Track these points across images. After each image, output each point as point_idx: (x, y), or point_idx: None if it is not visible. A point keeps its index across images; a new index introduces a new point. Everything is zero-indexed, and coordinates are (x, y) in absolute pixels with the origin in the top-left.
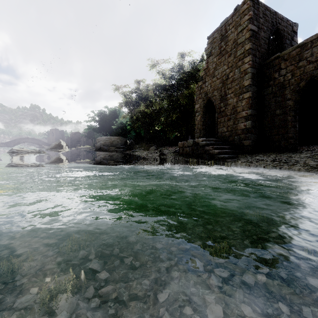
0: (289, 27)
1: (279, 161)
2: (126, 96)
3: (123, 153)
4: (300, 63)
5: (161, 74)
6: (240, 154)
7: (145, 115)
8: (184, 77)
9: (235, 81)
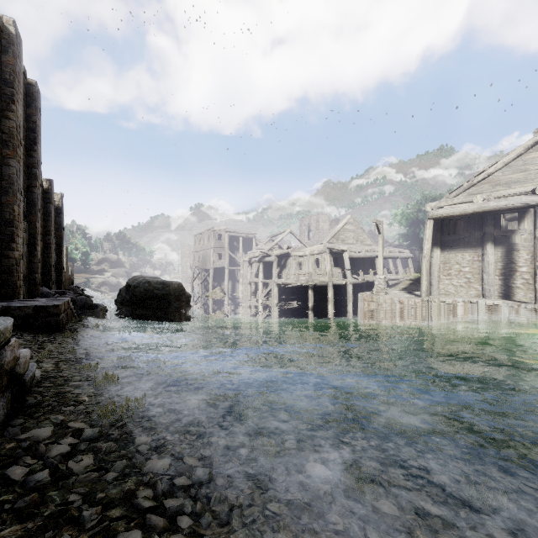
0: None
1: None
2: None
3: None
4: None
5: None
6: None
7: None
8: None
9: None
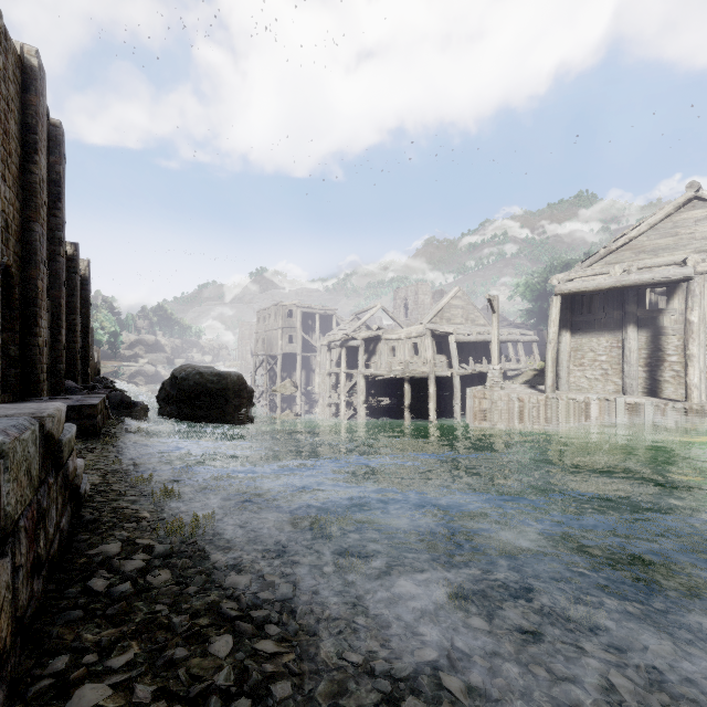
0: None
1: None
2: None
3: None
4: None
5: None
6: None
7: None
8: None
9: None
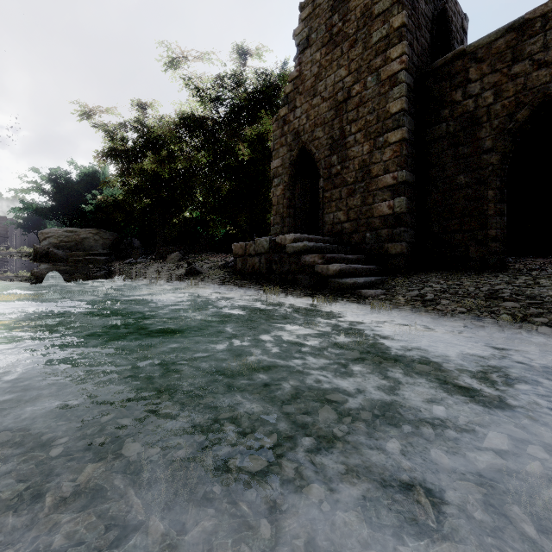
0: (458, 18)
1: (514, 300)
2: (113, 135)
3: (104, 266)
4: (517, 66)
5: (194, 88)
6: (383, 276)
7: (158, 183)
8: (245, 100)
9: (367, 104)
